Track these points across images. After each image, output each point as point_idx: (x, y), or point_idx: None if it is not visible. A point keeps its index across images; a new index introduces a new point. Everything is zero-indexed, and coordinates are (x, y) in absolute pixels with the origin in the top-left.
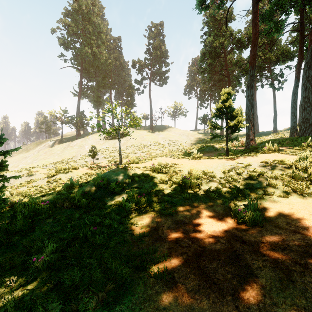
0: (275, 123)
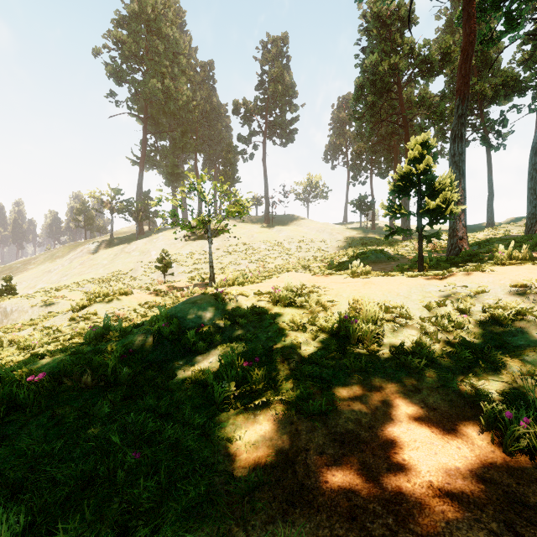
0: (491, 210)
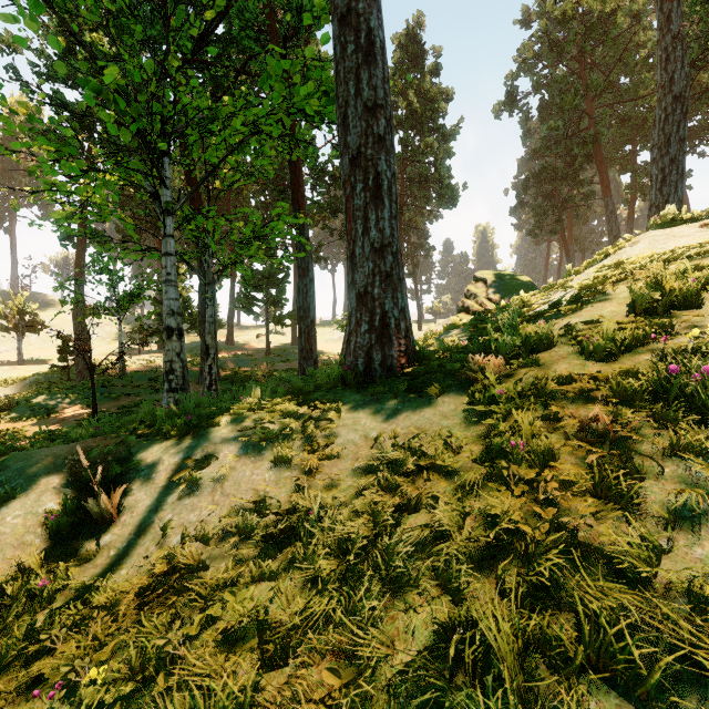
0: None
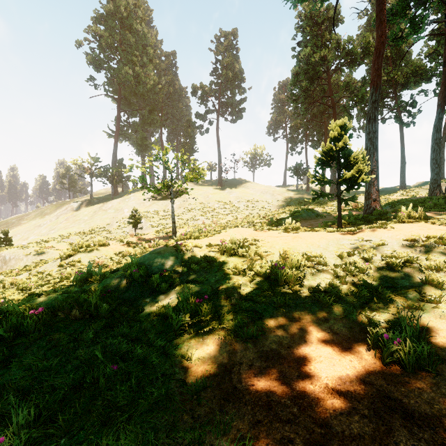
0: (403, 175)
